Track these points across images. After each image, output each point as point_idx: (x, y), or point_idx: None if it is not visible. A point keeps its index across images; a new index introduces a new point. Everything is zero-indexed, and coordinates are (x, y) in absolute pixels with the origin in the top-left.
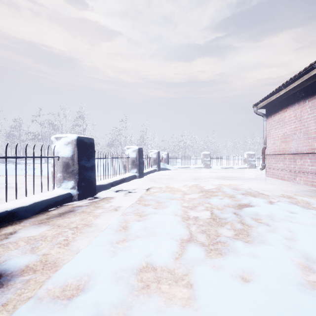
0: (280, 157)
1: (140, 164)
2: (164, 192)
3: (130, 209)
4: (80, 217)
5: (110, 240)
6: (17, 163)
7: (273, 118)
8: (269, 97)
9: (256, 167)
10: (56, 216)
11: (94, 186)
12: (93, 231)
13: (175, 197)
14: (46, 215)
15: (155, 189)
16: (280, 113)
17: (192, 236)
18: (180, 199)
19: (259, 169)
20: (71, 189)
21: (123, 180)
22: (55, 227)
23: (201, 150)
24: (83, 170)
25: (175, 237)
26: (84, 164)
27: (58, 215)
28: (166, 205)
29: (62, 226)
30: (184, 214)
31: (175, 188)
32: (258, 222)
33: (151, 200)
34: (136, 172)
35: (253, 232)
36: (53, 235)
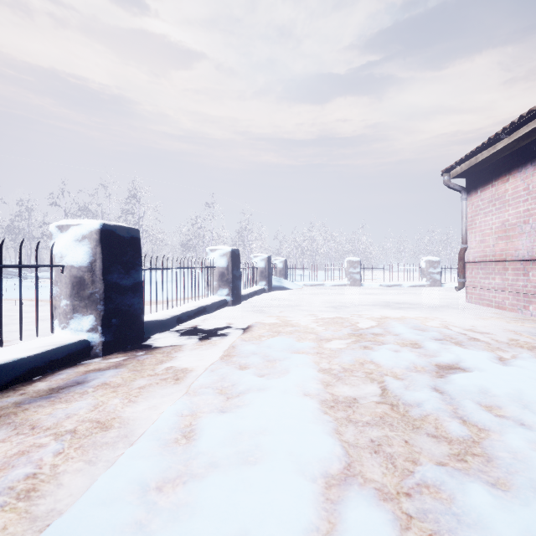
0: (496, 266)
1: (235, 279)
2: (279, 335)
3: (207, 379)
4: (91, 402)
5: (143, 479)
6: (23, 277)
7: (481, 195)
8: (476, 154)
9: (441, 284)
10: (40, 398)
11: (140, 325)
12: (109, 445)
13: (301, 347)
14: (20, 394)
15: (262, 328)
16: (496, 185)
17: (351, 464)
18: (312, 351)
19: (447, 287)
20: (89, 333)
21: (202, 311)
22: (23, 432)
23: (342, 254)
24: (114, 293)
25: (309, 468)
26: (117, 281)
27: (46, 393)
28: (283, 367)
29: (42, 429)
30: (325, 390)
31: (300, 326)
32: (498, 417)
33: (254, 355)
34: (227, 294)
35: (498, 451)
36: (6, 458)
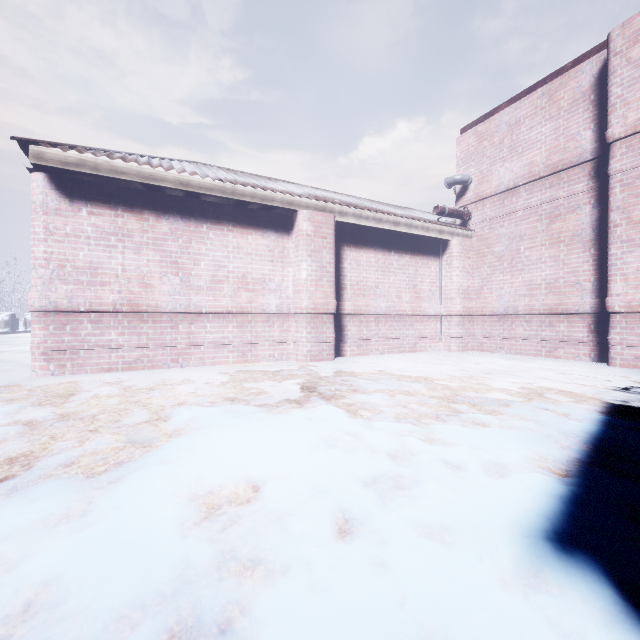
0: None
1: None
2: None
3: None
4: None
5: None
6: None
7: None
8: None
9: None
10: None
11: None
12: None
13: None
14: None
15: None
16: None
17: None
18: None
19: None
20: None
21: None
22: None
23: None
24: None
25: None
26: None
27: None
28: None
29: None
30: None
31: None
32: None
33: None
34: None
35: None
36: None
